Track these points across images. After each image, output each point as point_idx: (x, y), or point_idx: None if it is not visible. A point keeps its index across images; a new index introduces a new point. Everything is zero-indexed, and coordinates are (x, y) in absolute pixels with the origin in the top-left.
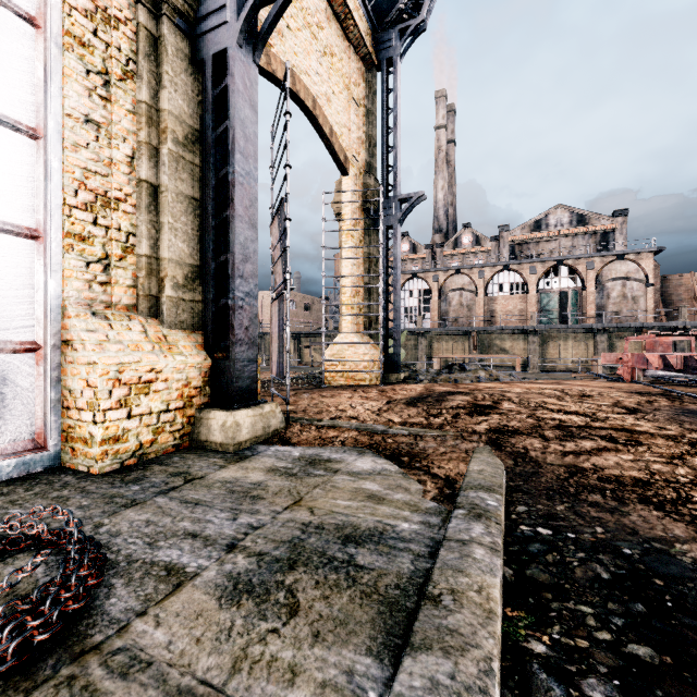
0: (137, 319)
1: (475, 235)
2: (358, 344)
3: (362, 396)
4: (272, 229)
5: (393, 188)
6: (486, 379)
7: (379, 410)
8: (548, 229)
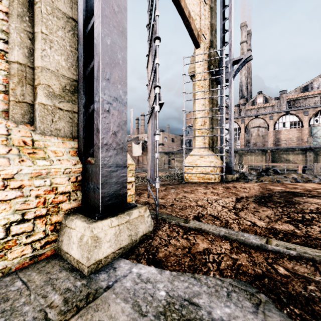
0: (4, 123)
1: (265, 97)
2: (206, 155)
3: (213, 192)
4: (148, 68)
5: (229, 55)
6: (301, 180)
7: (234, 208)
8: (312, 90)
